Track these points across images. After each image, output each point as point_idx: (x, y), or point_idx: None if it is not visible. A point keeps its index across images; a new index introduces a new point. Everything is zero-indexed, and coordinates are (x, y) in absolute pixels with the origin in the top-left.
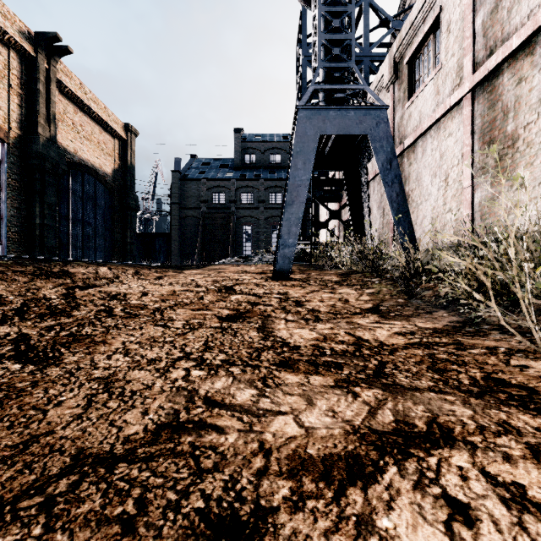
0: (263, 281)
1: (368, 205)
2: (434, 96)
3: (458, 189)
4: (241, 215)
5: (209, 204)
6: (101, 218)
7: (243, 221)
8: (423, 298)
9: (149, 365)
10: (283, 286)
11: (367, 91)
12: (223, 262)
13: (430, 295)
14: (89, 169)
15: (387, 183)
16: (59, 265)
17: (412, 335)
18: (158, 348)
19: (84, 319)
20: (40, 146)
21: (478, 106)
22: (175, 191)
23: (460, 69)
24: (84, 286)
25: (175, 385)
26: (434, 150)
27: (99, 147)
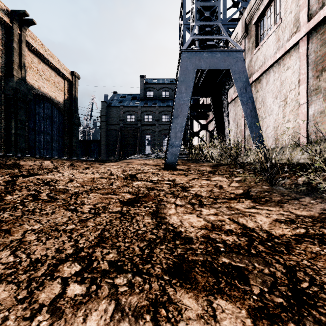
0: (157, 171)
1: (228, 120)
2: (275, 43)
3: (295, 106)
4: (144, 129)
5: (124, 122)
6: (56, 130)
7: (145, 132)
8: (283, 186)
9: (25, 272)
10: (172, 174)
11: (229, 40)
12: (132, 157)
13: (289, 183)
14: (48, 99)
15: (243, 102)
16: (14, 160)
17: (293, 223)
18: (52, 241)
19: (10, 204)
20: (15, 83)
21: (311, 45)
22: (103, 114)
23: (296, 21)
24: (27, 175)
25: (30, 325)
26: (276, 80)
27: (54, 85)
